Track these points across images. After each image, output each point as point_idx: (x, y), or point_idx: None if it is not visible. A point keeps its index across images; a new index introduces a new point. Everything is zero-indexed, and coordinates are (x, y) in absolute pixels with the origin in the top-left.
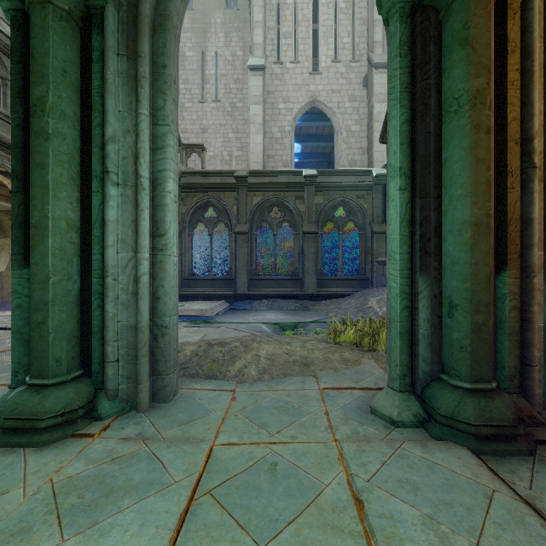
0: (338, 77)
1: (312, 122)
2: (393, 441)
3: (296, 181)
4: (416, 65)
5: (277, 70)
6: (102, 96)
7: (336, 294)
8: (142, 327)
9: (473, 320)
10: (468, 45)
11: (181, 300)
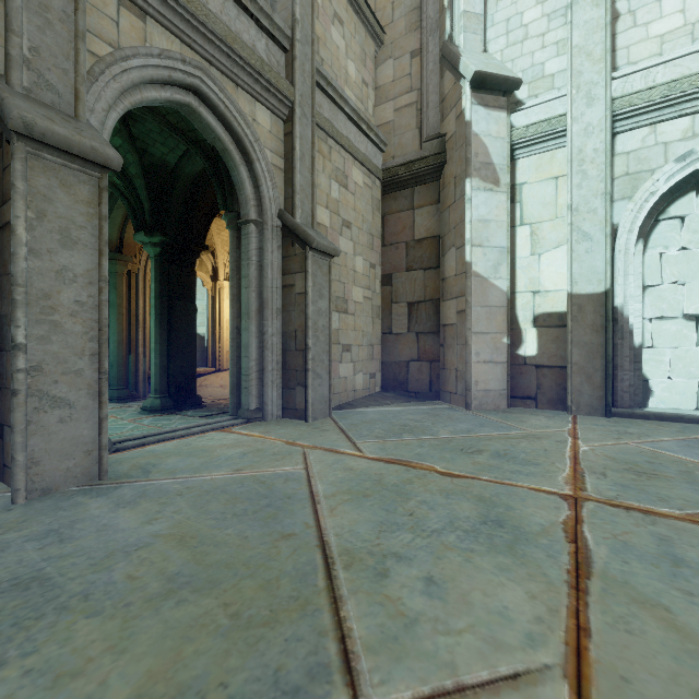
0: None
1: None
2: None
3: None
4: None
5: None
6: None
7: None
8: None
9: (119, 369)
10: (117, 289)
11: None
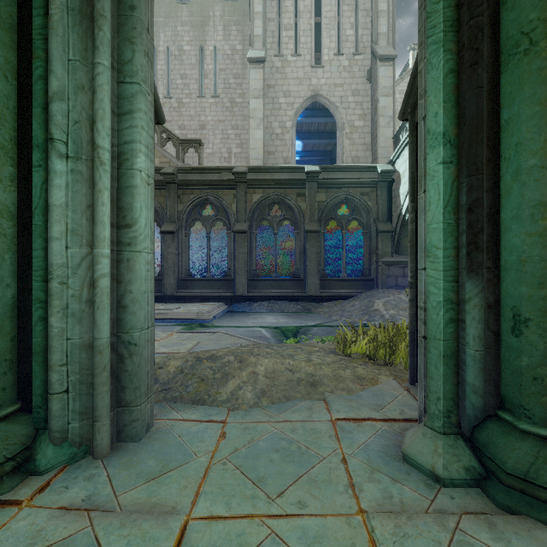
0: (341, 70)
1: (314, 118)
2: (445, 515)
3: (297, 177)
4: (460, 3)
5: (278, 63)
6: (46, 39)
7: (339, 296)
8: (99, 346)
9: None
10: None
11: (177, 302)
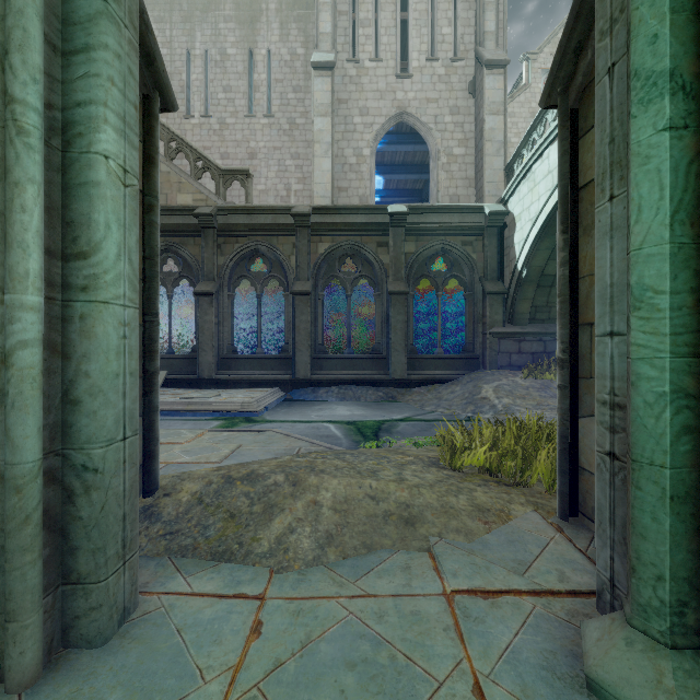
0: (435, 81)
1: (399, 145)
2: None
3: (378, 221)
4: None
5: (352, 71)
6: None
7: (434, 379)
8: (15, 477)
9: None
10: None
11: (217, 388)
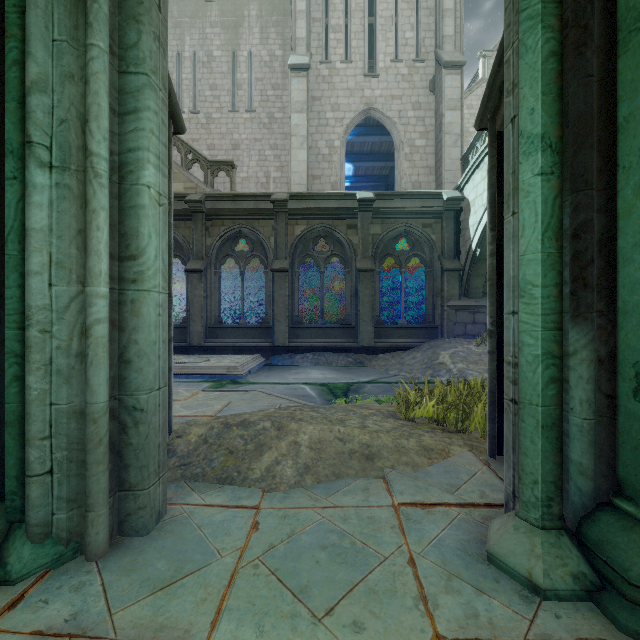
0: (399, 79)
1: (367, 137)
2: None
3: (348, 206)
4: None
5: (325, 71)
6: (22, 12)
7: (398, 346)
8: (93, 413)
9: None
10: None
11: (205, 354)
